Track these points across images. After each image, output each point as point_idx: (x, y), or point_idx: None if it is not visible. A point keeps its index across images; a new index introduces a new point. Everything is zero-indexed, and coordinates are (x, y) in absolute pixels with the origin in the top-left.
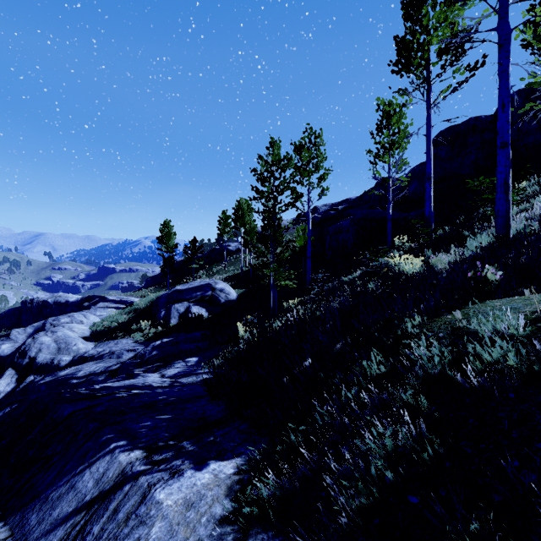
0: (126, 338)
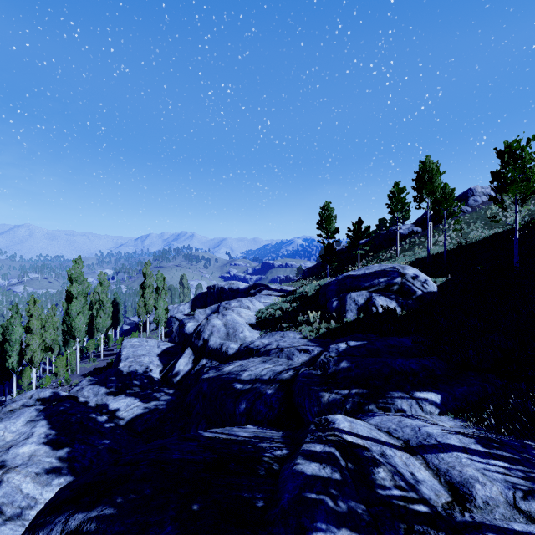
0: (292, 331)
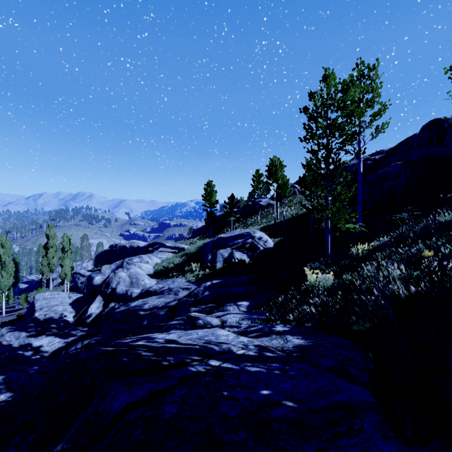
0: (180, 277)
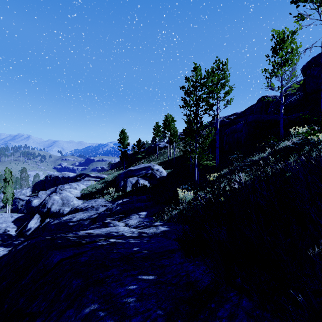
0: (101, 198)
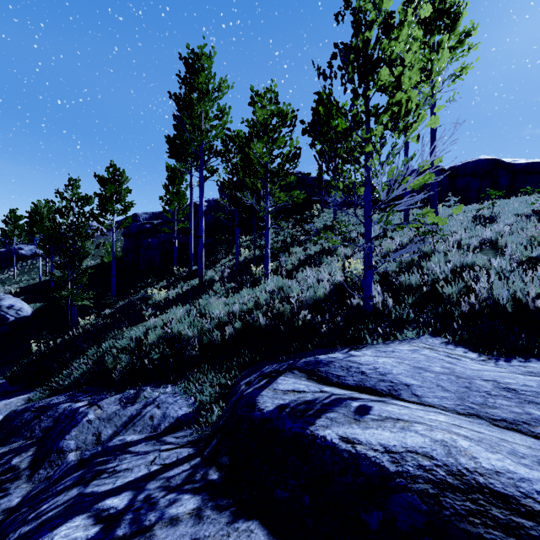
0: None
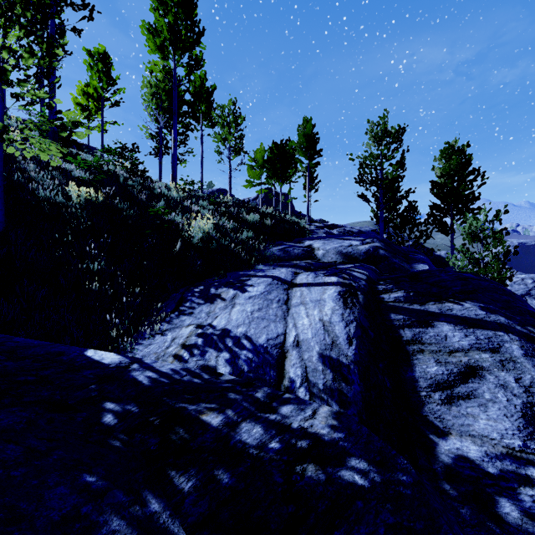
0: None
